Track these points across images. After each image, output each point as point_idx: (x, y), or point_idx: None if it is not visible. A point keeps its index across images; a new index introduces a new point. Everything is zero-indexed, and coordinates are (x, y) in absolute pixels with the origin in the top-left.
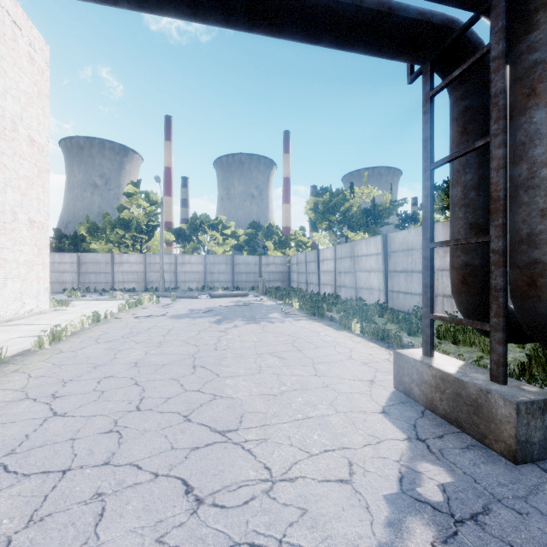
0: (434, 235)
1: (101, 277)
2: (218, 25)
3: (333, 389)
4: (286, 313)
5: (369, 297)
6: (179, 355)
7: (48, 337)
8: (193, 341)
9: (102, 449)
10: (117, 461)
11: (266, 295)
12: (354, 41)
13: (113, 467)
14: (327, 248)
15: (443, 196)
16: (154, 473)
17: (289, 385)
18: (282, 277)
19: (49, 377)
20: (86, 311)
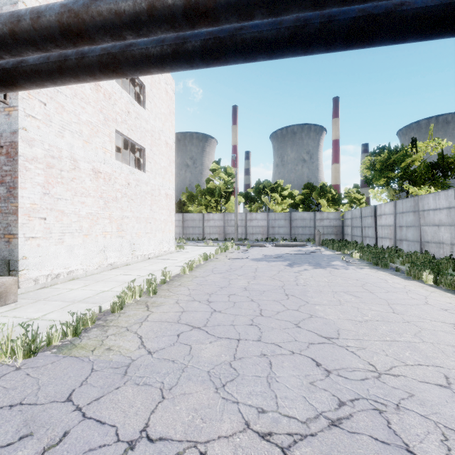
0: None
1: (196, 230)
2: (320, 53)
3: (415, 325)
4: (348, 262)
5: (438, 251)
6: (272, 286)
7: (187, 267)
8: (277, 277)
9: (252, 333)
10: (265, 341)
11: (322, 246)
12: (441, 31)
13: (264, 343)
14: (385, 203)
15: None
16: (291, 351)
17: (370, 317)
18: (335, 230)
19: (199, 290)
20: (195, 253)
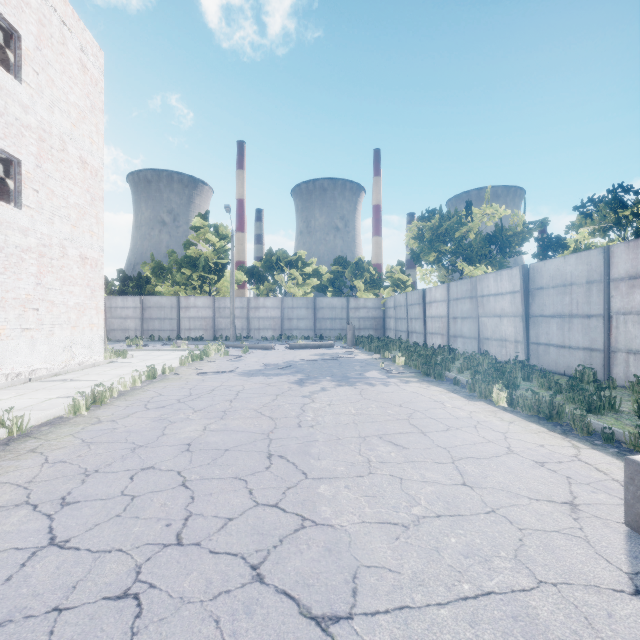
0: (611, 262)
1: (166, 323)
2: None
3: (507, 519)
4: (388, 371)
5: (500, 351)
6: (249, 434)
7: (86, 400)
8: (268, 411)
9: None
10: None
11: (356, 346)
12: None
13: None
14: (437, 286)
15: (605, 211)
16: None
17: (425, 505)
18: (375, 324)
19: (70, 463)
20: (144, 364)
